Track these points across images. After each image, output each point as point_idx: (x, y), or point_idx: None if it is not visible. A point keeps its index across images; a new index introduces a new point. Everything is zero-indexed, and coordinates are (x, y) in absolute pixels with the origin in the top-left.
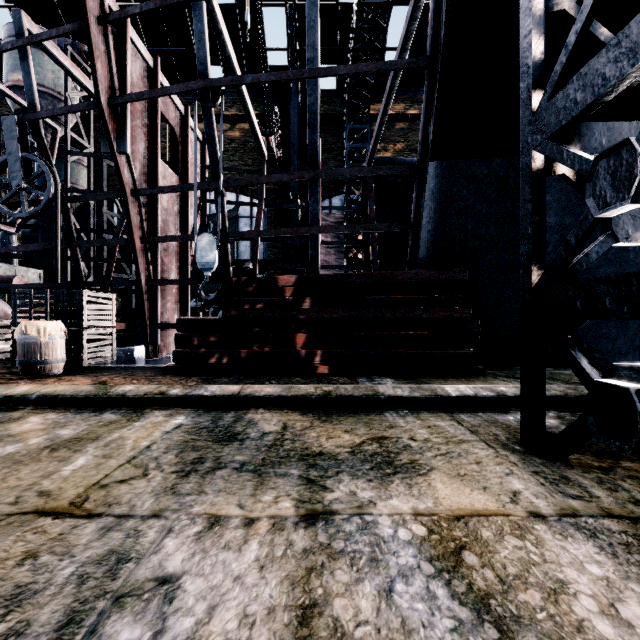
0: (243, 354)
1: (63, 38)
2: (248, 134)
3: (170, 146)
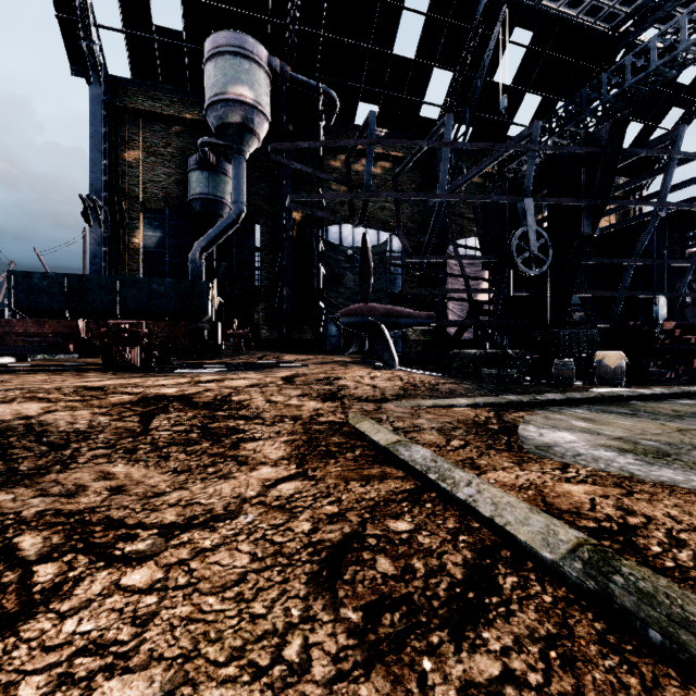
0: (680, 372)
1: (273, 57)
2: (388, 173)
3: (509, 211)
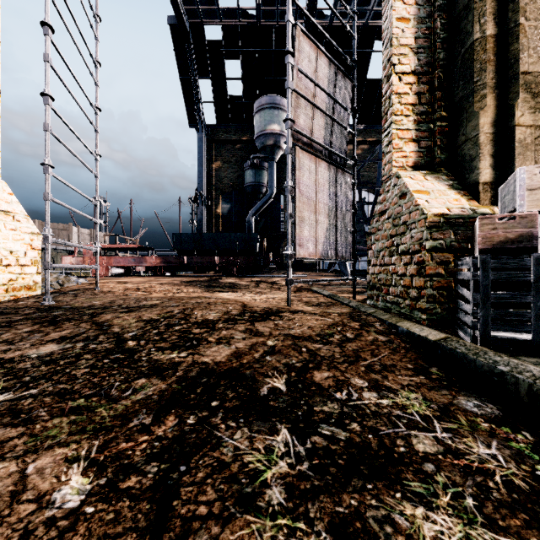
0: None
1: None
2: (366, 152)
3: None
